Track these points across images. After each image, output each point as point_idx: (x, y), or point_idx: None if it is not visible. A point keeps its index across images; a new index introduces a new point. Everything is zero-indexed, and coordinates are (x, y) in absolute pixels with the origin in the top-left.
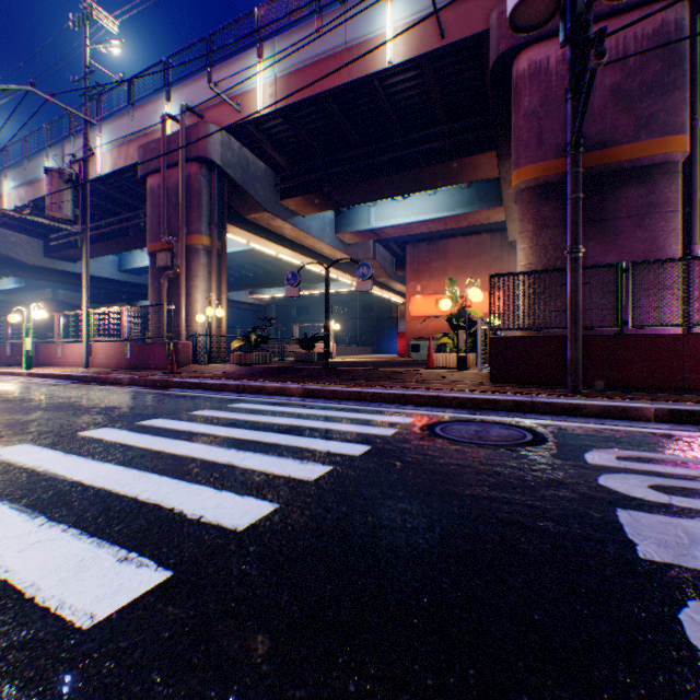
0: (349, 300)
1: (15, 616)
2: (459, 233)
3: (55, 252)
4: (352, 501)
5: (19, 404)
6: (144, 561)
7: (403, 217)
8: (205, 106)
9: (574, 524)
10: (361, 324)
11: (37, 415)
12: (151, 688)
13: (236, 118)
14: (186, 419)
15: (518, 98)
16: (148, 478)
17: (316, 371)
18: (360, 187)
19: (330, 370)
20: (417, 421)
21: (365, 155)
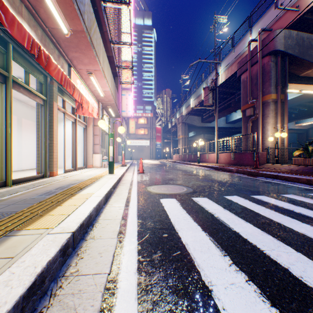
0: None
1: None
2: None
3: (204, 120)
4: None
5: (198, 177)
6: None
7: None
8: (271, 24)
9: None
10: None
11: (205, 183)
12: None
13: (294, 17)
14: (281, 199)
15: None
16: (284, 249)
17: None
18: None
19: None
20: None
21: None
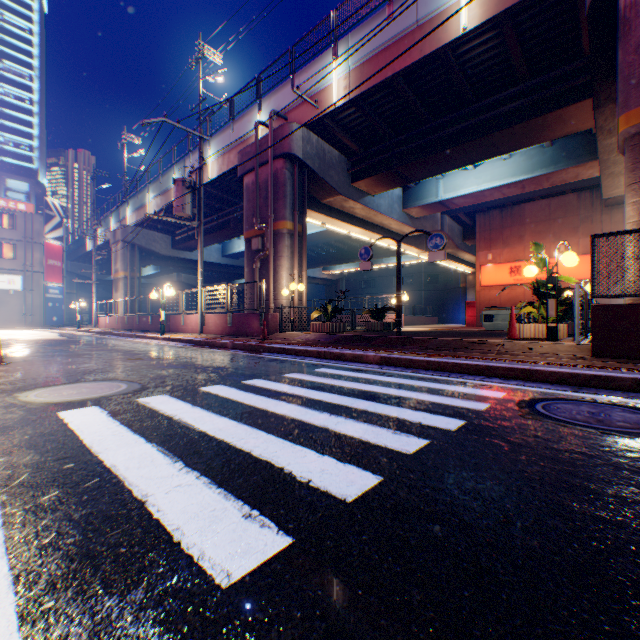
0: (413, 272)
1: (167, 559)
2: (537, 196)
3: (179, 244)
4: (462, 484)
5: (158, 361)
6: (265, 521)
7: (473, 185)
8: (288, 109)
9: None
10: (426, 295)
11: (170, 371)
12: None
13: (314, 114)
14: (279, 381)
15: (627, 31)
16: (257, 434)
17: (389, 340)
18: (429, 161)
19: (403, 339)
20: (510, 396)
21: (435, 129)
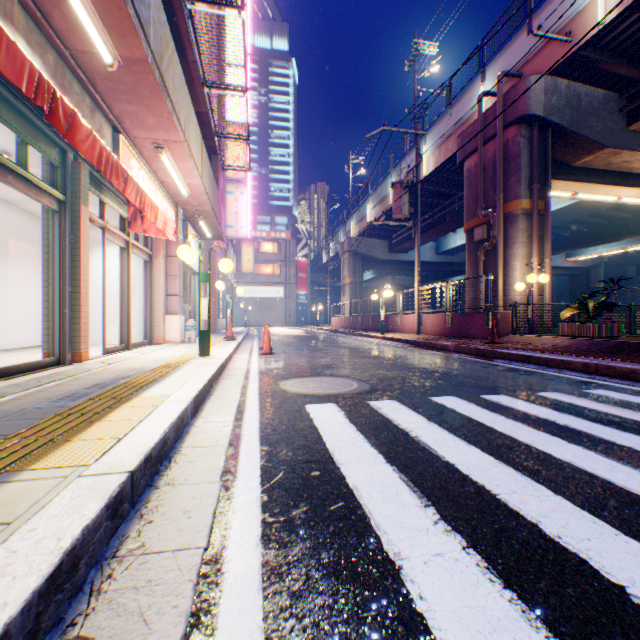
0: None
1: None
2: None
3: (393, 247)
4: None
5: (380, 361)
6: None
7: None
8: (521, 63)
9: None
10: None
11: (394, 372)
12: None
13: (562, 52)
14: (534, 401)
15: None
16: (534, 490)
17: None
18: None
19: None
20: None
21: None
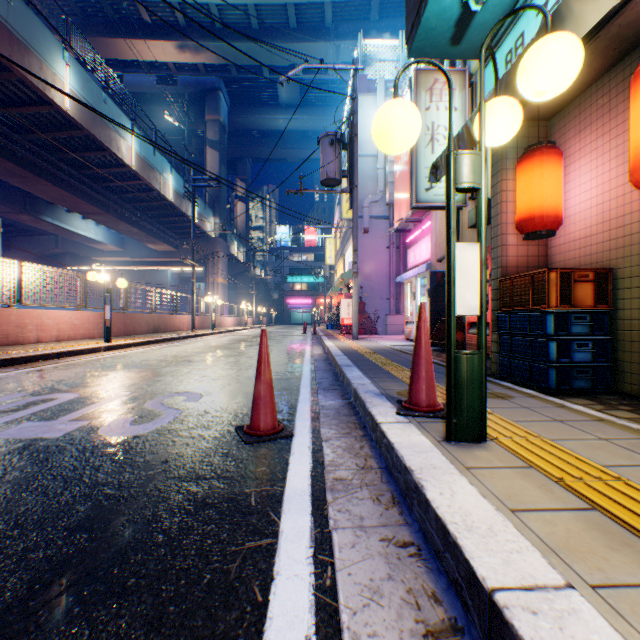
0: None
1: None
2: None
3: None
4: None
5: None
6: None
7: None
8: None
9: (2, 449)
10: None
11: None
12: (146, 574)
13: None
14: None
15: None
16: None
17: None
18: None
19: None
20: None
21: None
